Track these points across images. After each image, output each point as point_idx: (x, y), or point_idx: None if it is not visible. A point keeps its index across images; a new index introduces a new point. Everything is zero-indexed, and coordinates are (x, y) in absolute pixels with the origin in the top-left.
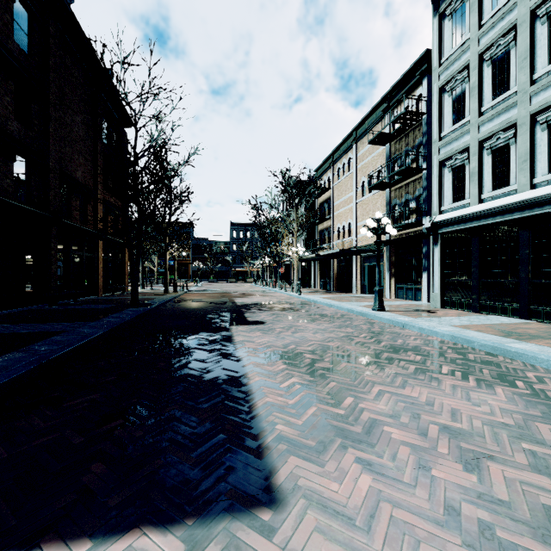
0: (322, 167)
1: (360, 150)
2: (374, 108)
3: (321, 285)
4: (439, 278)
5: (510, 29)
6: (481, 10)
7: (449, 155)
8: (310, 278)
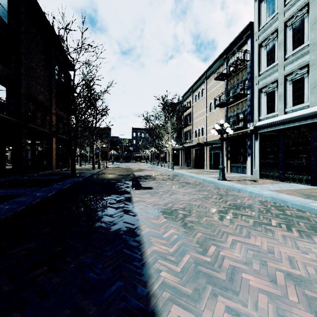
0: (186, 94)
1: (209, 84)
2: (217, 59)
3: (185, 164)
4: (258, 160)
5: (305, 6)
6: None
7: (265, 85)
8: (179, 160)
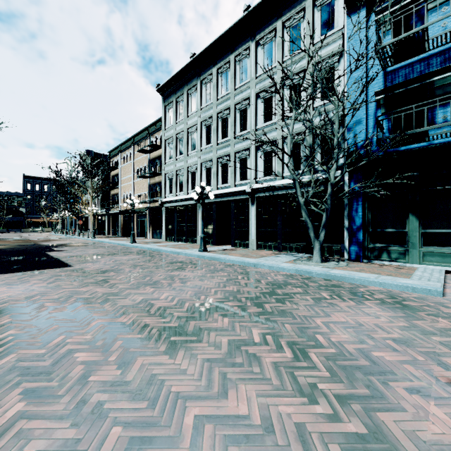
0: (113, 151)
1: (136, 150)
2: (142, 130)
3: (112, 232)
4: (164, 227)
5: (183, 131)
6: (177, 116)
7: (168, 172)
8: (105, 228)
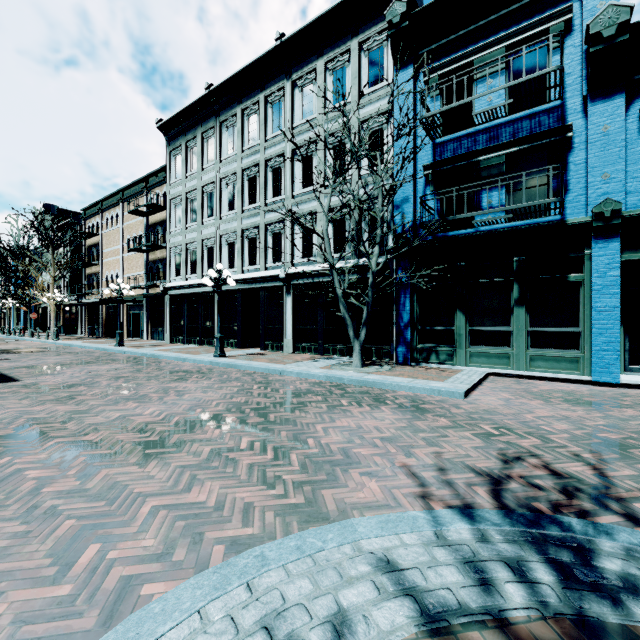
0: (90, 209)
1: (126, 210)
2: (136, 182)
3: (88, 331)
4: (169, 324)
5: (196, 189)
6: (187, 167)
7: (174, 246)
8: (76, 324)
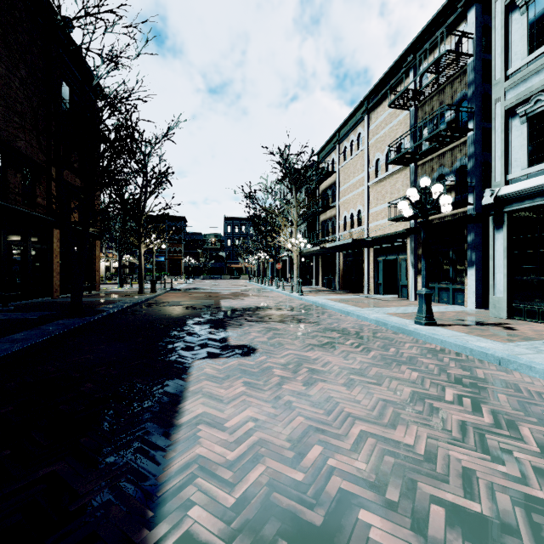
0: (325, 149)
1: (373, 121)
2: (393, 66)
3: (324, 283)
4: (505, 276)
5: None
6: None
7: (525, 97)
8: (310, 275)
